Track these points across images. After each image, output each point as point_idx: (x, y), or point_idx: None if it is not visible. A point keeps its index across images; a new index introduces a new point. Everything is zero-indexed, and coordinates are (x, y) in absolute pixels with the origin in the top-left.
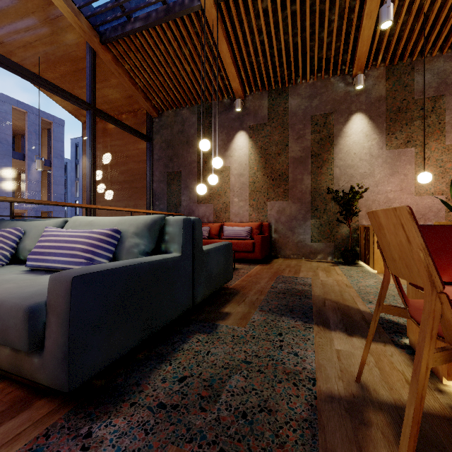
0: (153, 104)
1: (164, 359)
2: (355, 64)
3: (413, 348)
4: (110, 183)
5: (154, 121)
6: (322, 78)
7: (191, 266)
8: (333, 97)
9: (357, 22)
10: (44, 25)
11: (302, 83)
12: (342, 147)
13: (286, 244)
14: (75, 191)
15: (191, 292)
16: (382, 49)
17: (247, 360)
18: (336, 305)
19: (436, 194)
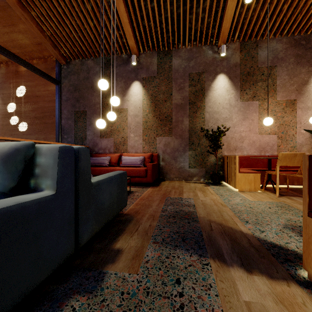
0: (61, 53)
1: None
2: (220, 37)
3: None
4: (21, 118)
5: (62, 68)
6: (197, 45)
7: (72, 204)
8: (204, 61)
9: (222, 3)
10: None
11: (182, 48)
12: (211, 98)
13: (170, 169)
14: None
15: (73, 234)
16: (238, 27)
17: None
18: (221, 228)
19: (272, 134)
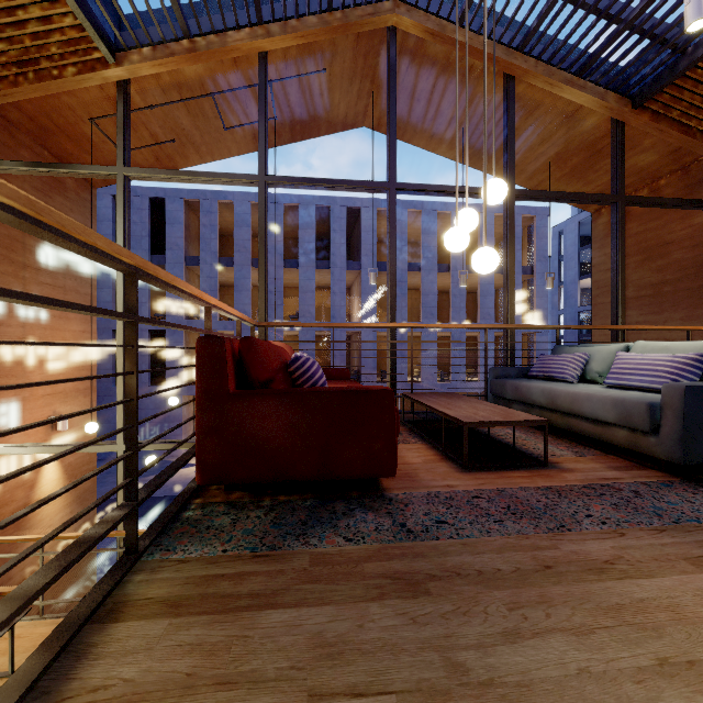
0: None
1: None
2: None
3: None
4: (636, 288)
5: None
6: None
7: None
8: None
9: None
10: (560, 128)
11: None
12: None
13: None
14: (558, 301)
15: None
16: None
17: None
18: None
19: None
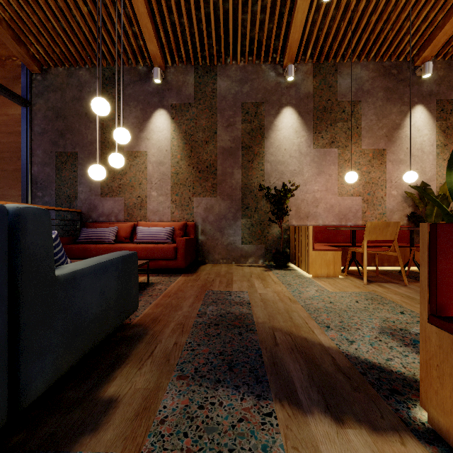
0: (32, 53)
1: None
2: (287, 53)
3: (444, 438)
4: None
5: (34, 79)
6: (253, 62)
7: None
8: (264, 86)
9: (290, 3)
10: None
11: (232, 64)
12: (273, 142)
13: (215, 247)
14: None
15: (4, 387)
16: (312, 41)
17: None
18: (291, 340)
19: (355, 195)
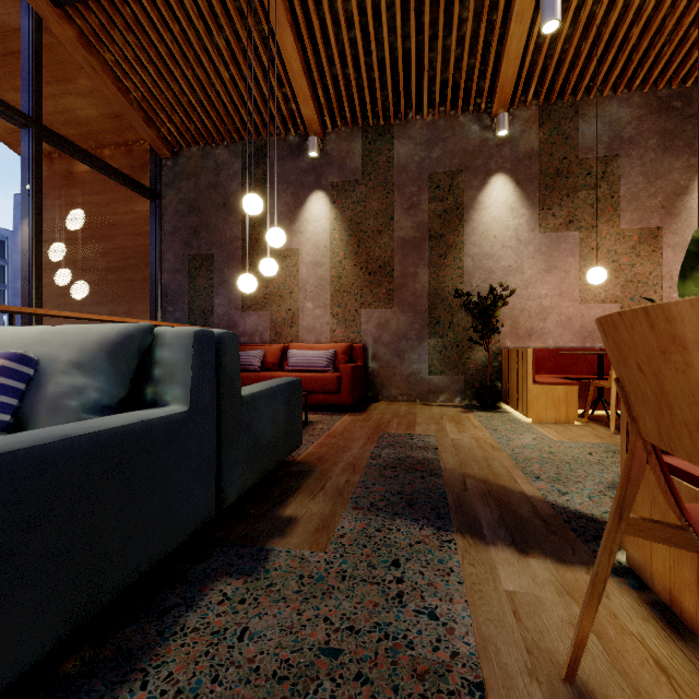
0: (162, 134)
1: (130, 668)
2: (496, 96)
3: (637, 574)
4: (80, 271)
5: (164, 165)
6: (446, 114)
7: (213, 431)
8: (463, 147)
9: (500, 27)
10: None
11: (416, 120)
12: (477, 226)
13: (391, 378)
14: None
15: (214, 484)
16: (535, 76)
17: (331, 646)
18: (485, 487)
19: (608, 302)
